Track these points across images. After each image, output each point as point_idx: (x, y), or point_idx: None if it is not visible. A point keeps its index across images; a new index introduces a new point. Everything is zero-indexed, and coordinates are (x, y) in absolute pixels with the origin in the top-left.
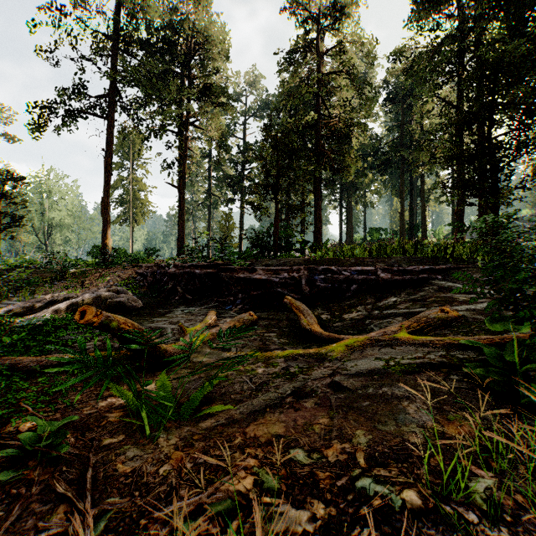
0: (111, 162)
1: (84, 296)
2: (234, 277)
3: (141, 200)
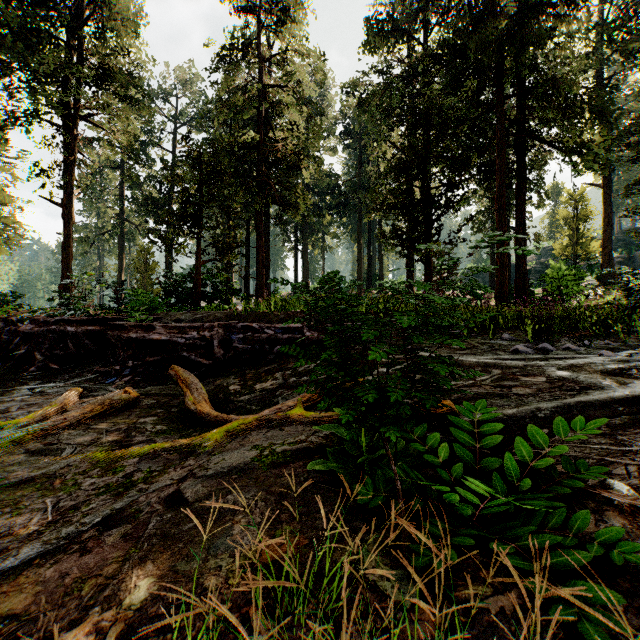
0: None
1: None
2: (122, 338)
3: (3, 219)
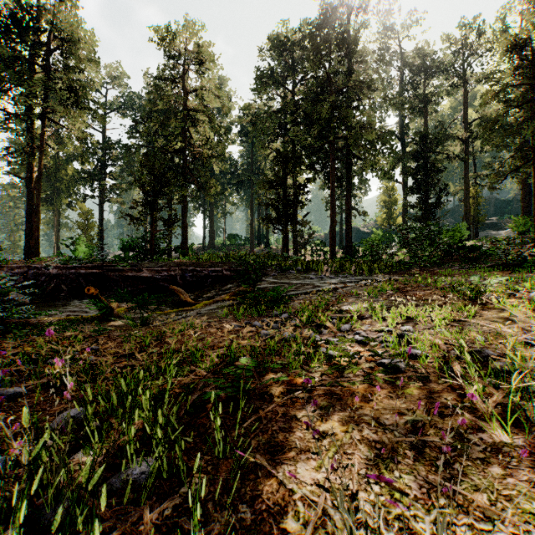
0: None
1: None
2: (123, 276)
3: None
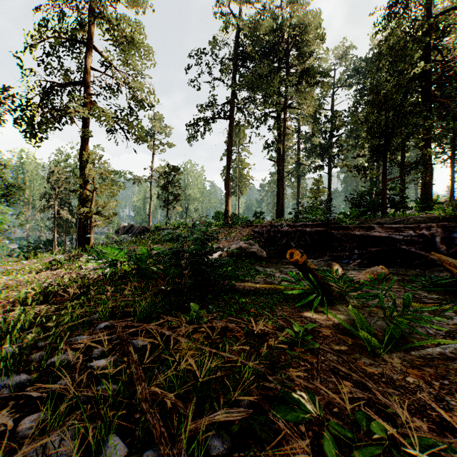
0: (231, 150)
1: (232, 246)
2: (348, 234)
3: (244, 176)
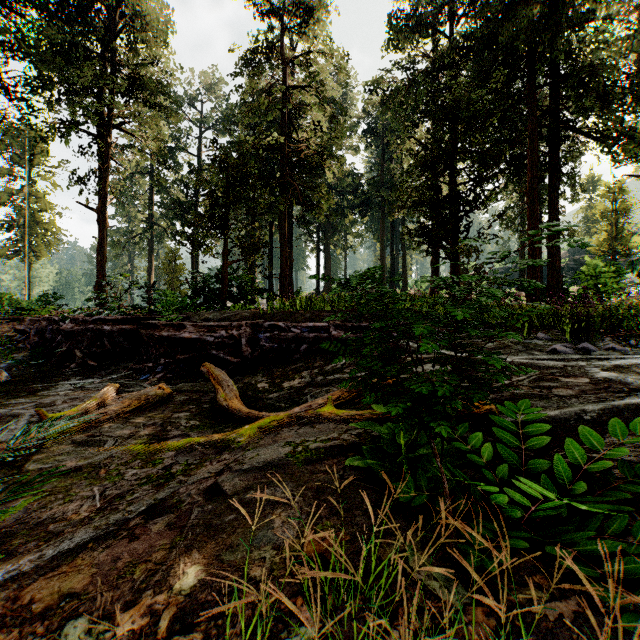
0: None
1: None
2: (154, 336)
3: (44, 225)
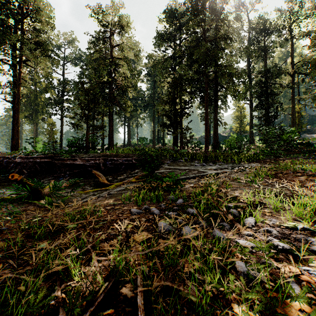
0: None
1: None
2: (64, 163)
3: None
